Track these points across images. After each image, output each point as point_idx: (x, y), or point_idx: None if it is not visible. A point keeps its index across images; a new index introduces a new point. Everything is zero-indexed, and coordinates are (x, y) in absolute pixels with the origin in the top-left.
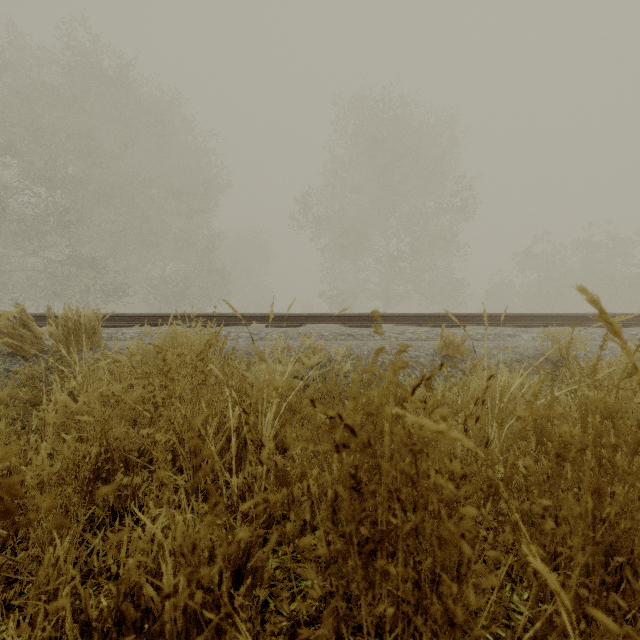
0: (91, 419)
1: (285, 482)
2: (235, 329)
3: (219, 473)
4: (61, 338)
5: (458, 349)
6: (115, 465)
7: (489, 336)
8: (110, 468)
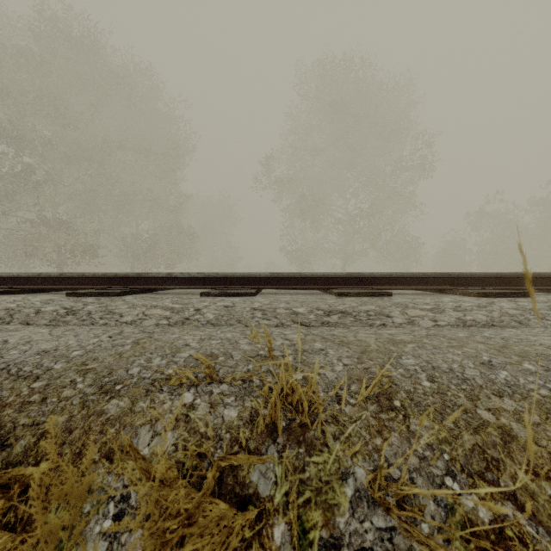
0: None
1: None
2: (146, 300)
3: None
4: None
5: None
6: None
7: None
8: None
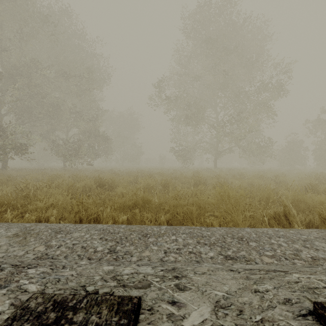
0: None
1: None
2: None
3: None
4: None
5: None
6: None
7: None
8: None
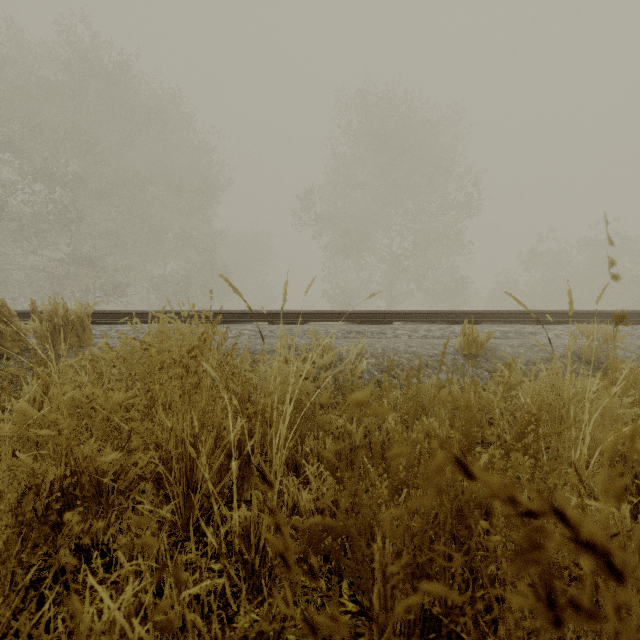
0: (52, 433)
1: (316, 549)
2: (236, 326)
3: (215, 509)
4: (45, 335)
5: (482, 347)
6: (84, 491)
7: (509, 334)
8: (78, 495)
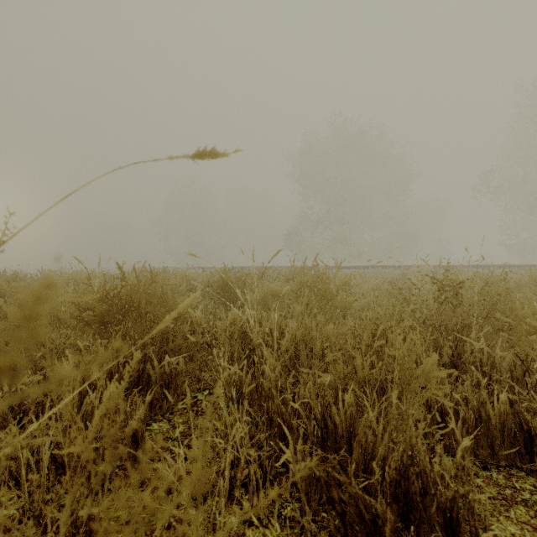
0: None
1: None
2: None
3: None
4: None
5: None
6: None
7: None
8: None
